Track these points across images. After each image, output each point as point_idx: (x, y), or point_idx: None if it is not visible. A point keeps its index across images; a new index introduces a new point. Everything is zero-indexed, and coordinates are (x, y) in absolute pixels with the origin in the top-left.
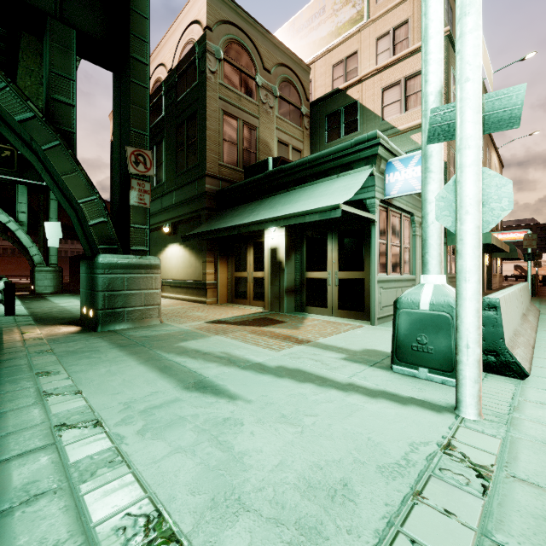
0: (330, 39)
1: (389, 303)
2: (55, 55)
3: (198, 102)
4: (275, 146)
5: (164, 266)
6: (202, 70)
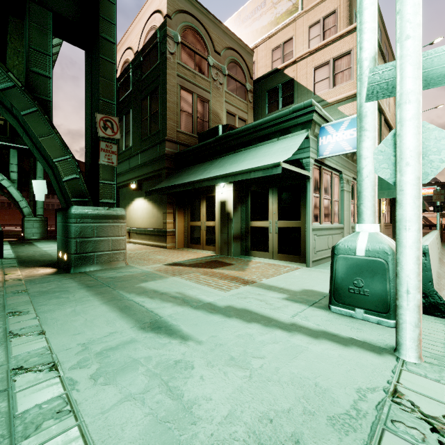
0: (270, 28)
1: (322, 248)
2: (34, 34)
3: (159, 79)
4: (224, 116)
5: (131, 217)
6: (163, 51)
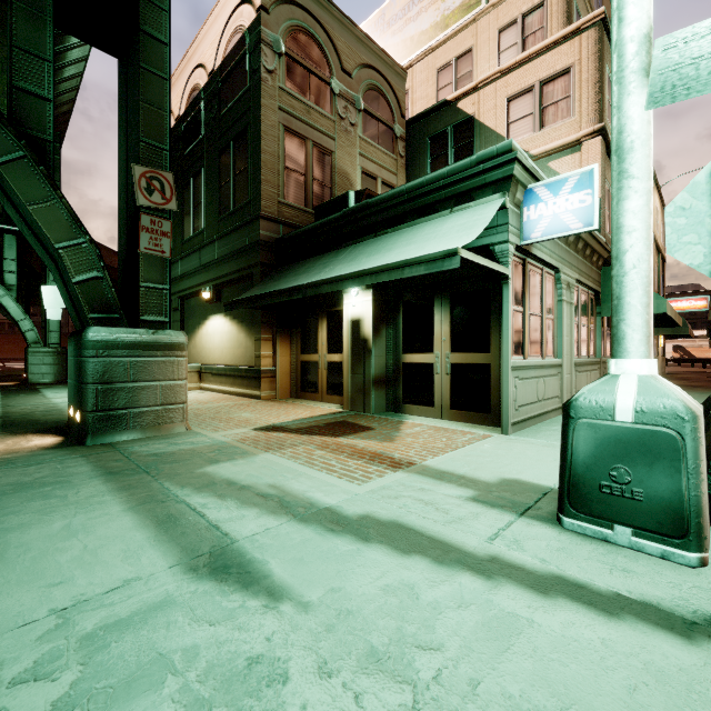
0: (434, 33)
1: (527, 400)
2: (20, 21)
3: (249, 115)
4: (357, 179)
5: (203, 346)
6: (255, 68)
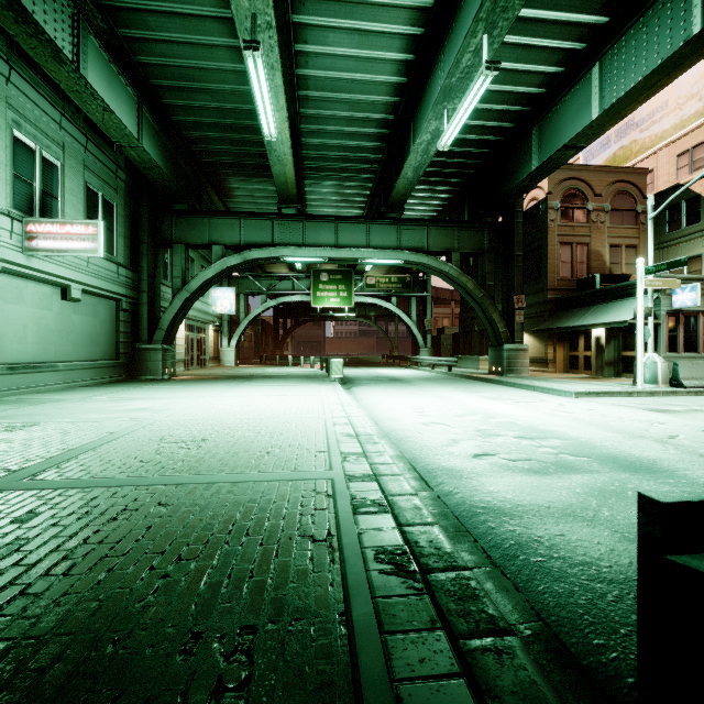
0: (673, 132)
1: None
2: (488, 267)
3: (541, 241)
4: (606, 251)
5: None
6: (544, 220)
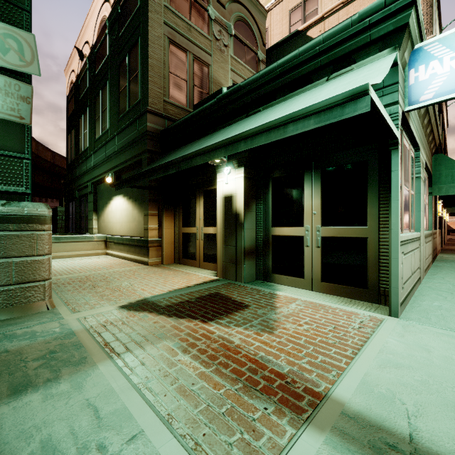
0: None
1: (407, 275)
2: None
3: (139, 28)
4: None
5: (109, 221)
6: None
